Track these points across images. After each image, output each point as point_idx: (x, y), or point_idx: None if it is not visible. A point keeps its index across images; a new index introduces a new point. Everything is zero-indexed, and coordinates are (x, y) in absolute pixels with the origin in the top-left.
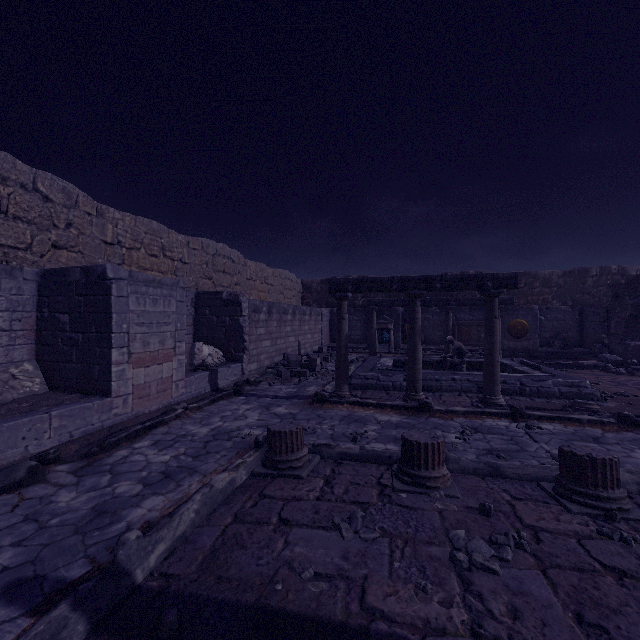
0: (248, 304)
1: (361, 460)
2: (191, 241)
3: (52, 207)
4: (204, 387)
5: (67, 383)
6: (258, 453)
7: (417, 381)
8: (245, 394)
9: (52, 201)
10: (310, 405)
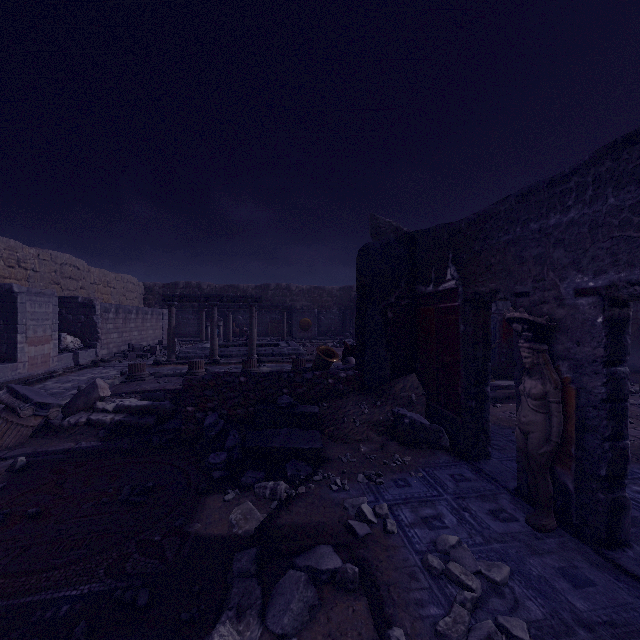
0: (100, 306)
1: (174, 376)
2: (41, 253)
3: None
4: (70, 363)
5: None
6: (123, 377)
7: (215, 350)
8: (102, 366)
9: None
10: (150, 367)
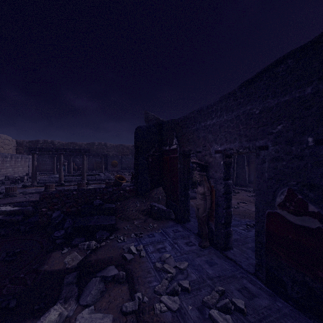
0: None
1: (35, 193)
2: None
3: None
4: None
5: None
6: (1, 195)
7: (61, 178)
8: None
9: None
10: (20, 188)
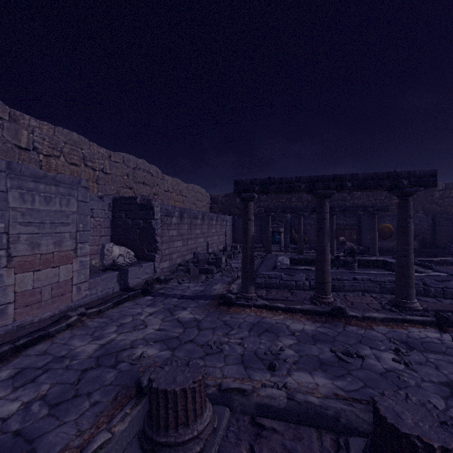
0: (160, 208)
1: (291, 419)
2: (113, 155)
3: None
4: (112, 287)
5: None
6: (139, 408)
7: (326, 283)
8: (153, 293)
9: None
10: (216, 308)
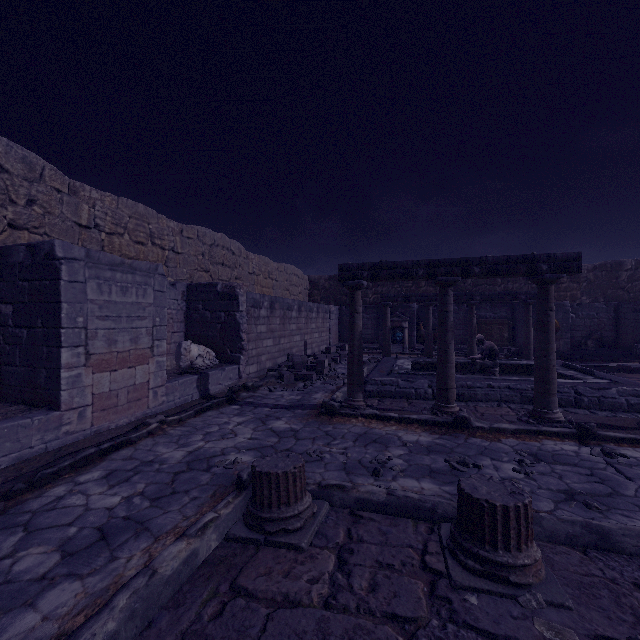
0: (246, 298)
1: (389, 512)
2: (185, 229)
3: (8, 179)
4: (191, 394)
5: (9, 391)
6: (240, 499)
7: (449, 389)
8: (240, 402)
9: (8, 172)
10: (316, 418)
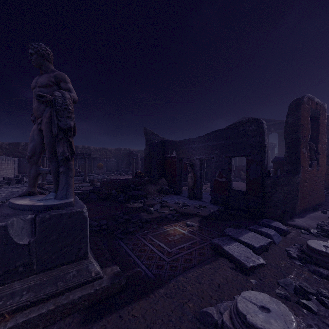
0: None
1: None
2: None
3: None
4: None
5: None
6: None
7: None
8: (2, 188)
9: None
10: None
